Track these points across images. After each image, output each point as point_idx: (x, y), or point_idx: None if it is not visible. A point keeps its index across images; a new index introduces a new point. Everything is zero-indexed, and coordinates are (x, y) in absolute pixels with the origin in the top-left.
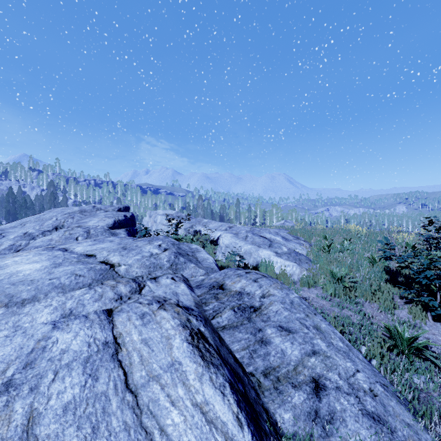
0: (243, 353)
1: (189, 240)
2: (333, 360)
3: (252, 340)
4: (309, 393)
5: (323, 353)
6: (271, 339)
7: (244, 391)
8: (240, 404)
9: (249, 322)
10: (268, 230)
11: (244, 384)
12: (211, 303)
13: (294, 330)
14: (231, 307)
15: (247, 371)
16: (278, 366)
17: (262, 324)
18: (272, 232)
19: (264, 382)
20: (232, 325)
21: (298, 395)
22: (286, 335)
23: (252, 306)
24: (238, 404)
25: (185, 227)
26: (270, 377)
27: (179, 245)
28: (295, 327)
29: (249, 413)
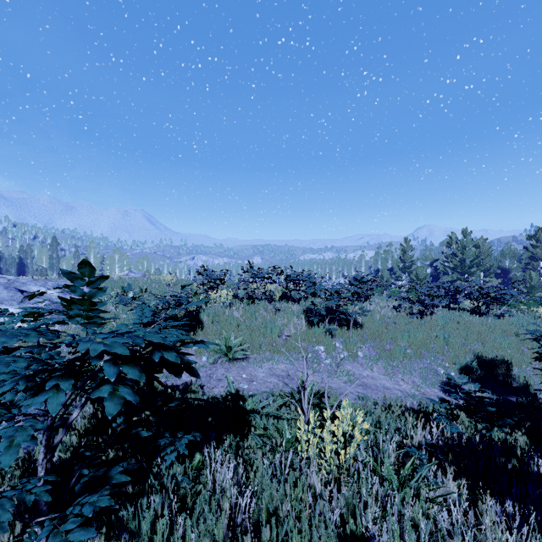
0: None
1: None
2: None
3: None
4: None
5: None
6: None
7: None
8: None
9: None
10: (44, 282)
11: None
12: None
13: None
14: None
15: None
16: None
17: None
18: (49, 284)
19: None
20: None
21: None
22: None
23: None
24: None
25: None
26: None
27: None
28: None
29: None
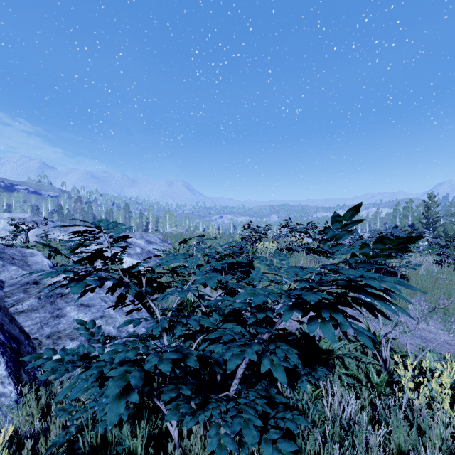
0: (34, 327)
1: (41, 247)
2: (115, 319)
3: (48, 316)
4: (83, 341)
5: (109, 316)
6: (68, 313)
7: (18, 348)
8: (5, 353)
9: (52, 304)
10: (134, 234)
11: (22, 344)
12: (16, 296)
13: (93, 305)
14: (38, 296)
15: (32, 337)
16: (64, 330)
17: (64, 305)
18: (137, 236)
19: (46, 341)
20: (32, 309)
21: (72, 343)
22: (84, 309)
23: (61, 293)
24: (2, 353)
25: (38, 233)
26: (53, 337)
27: (4, 250)
28: (95, 303)
29: (13, 358)
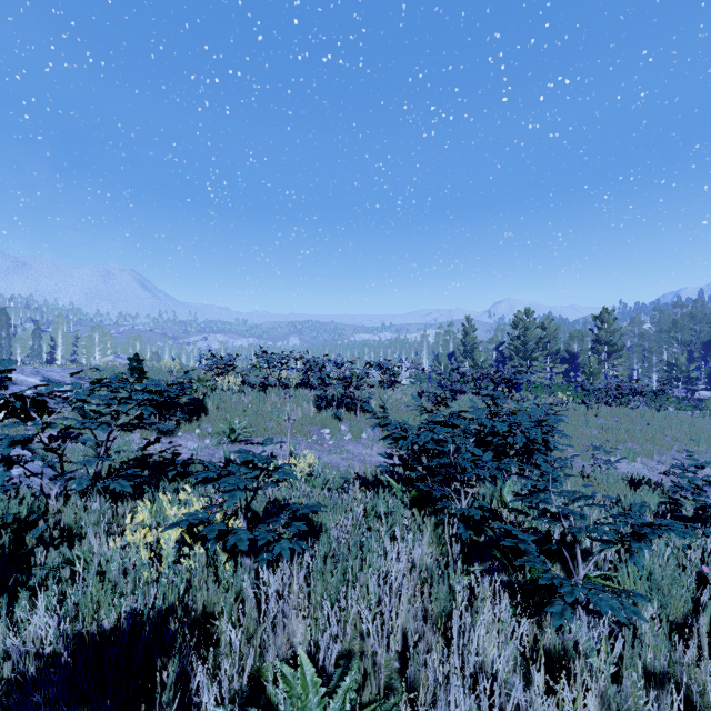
0: None
1: None
2: None
3: None
4: None
5: None
6: None
7: None
8: None
9: None
10: (20, 369)
11: None
12: None
13: None
14: None
15: None
16: None
17: None
18: (27, 371)
19: None
20: None
21: None
22: None
23: None
24: None
25: None
26: None
27: None
28: None
29: None
